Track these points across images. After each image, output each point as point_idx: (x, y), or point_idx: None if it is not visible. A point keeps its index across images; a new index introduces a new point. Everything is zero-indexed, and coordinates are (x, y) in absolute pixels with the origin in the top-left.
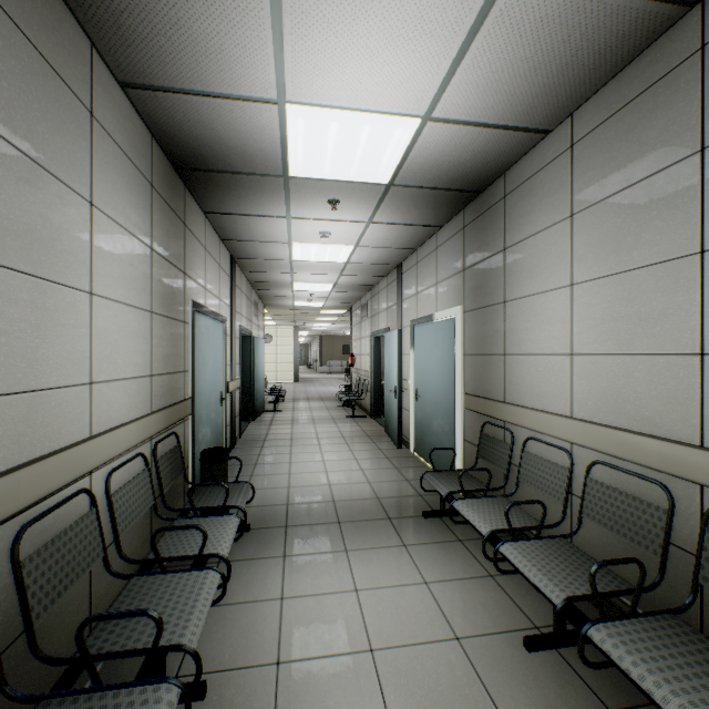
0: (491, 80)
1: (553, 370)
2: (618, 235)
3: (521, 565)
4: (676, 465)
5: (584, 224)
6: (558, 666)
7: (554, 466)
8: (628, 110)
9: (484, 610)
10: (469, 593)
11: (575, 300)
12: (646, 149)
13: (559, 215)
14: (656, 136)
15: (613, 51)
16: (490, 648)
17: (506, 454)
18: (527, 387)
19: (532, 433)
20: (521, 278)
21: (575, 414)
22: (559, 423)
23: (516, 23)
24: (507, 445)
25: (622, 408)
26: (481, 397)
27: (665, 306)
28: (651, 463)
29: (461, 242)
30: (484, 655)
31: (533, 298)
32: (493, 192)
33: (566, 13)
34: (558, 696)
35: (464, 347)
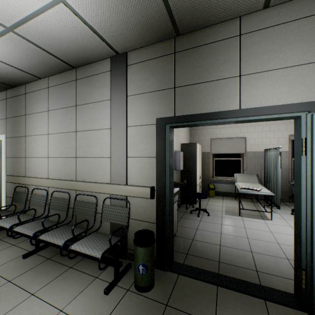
0: (10, 53)
1: (43, 163)
2: (60, 121)
3: (22, 231)
4: (71, 186)
5: (52, 115)
6: (35, 257)
7: (42, 196)
8: (63, 86)
9: (7, 256)
10: (1, 254)
11: (50, 139)
12: (66, 99)
13: (45, 109)
14: (68, 97)
15: (56, 67)
16: (7, 265)
17: (26, 197)
18: (34, 169)
19: (36, 187)
20: (32, 128)
21: (50, 177)
22: (44, 181)
23: (17, 44)
24: (26, 193)
25: (61, 173)
26: (15, 175)
27: (70, 144)
28: (66, 187)
29: (5, 105)
30: (4, 268)
31: (36, 136)
32: (21, 89)
33: (37, 51)
34: (33, 264)
35: (7, 154)
